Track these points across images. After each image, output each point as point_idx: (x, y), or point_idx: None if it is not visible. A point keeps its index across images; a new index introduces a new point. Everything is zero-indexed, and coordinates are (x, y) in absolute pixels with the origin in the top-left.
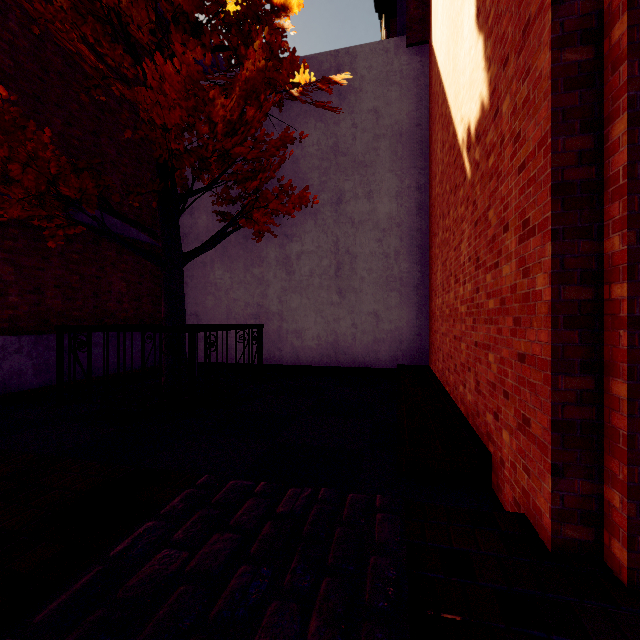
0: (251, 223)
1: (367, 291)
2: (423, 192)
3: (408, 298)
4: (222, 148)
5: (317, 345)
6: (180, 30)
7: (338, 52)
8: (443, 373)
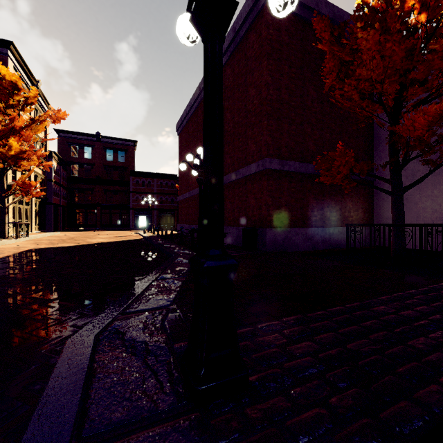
0: None
1: None
2: None
3: None
4: (439, 136)
5: None
6: (412, 87)
7: None
8: None
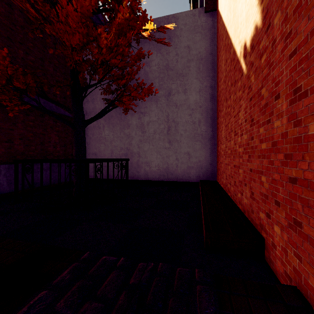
0: (122, 104)
1: (184, 141)
2: (213, 89)
3: (205, 145)
4: (104, 60)
5: (157, 170)
6: None
7: (168, 16)
8: (226, 185)
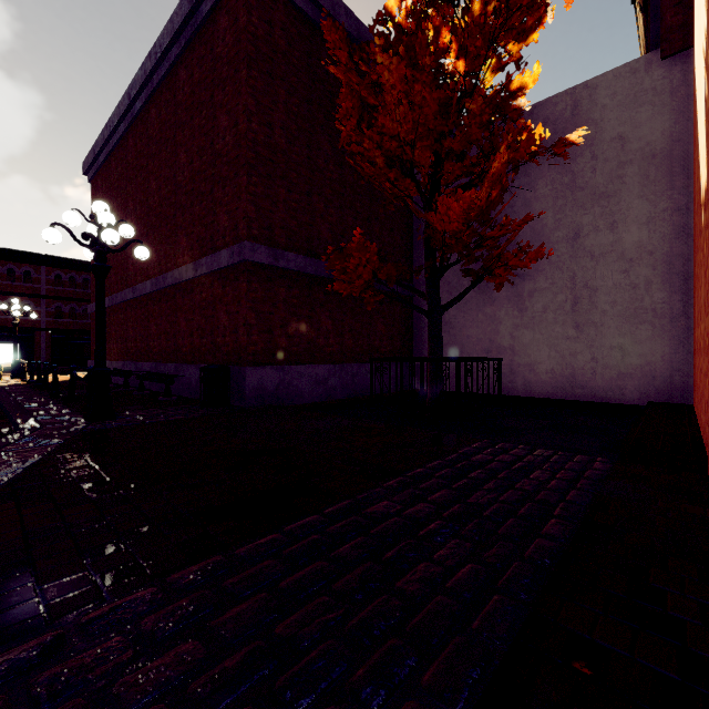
0: (493, 278)
1: (609, 324)
2: (684, 213)
3: (663, 330)
4: (479, 235)
5: (551, 378)
6: (449, 161)
7: (575, 89)
8: (697, 407)
